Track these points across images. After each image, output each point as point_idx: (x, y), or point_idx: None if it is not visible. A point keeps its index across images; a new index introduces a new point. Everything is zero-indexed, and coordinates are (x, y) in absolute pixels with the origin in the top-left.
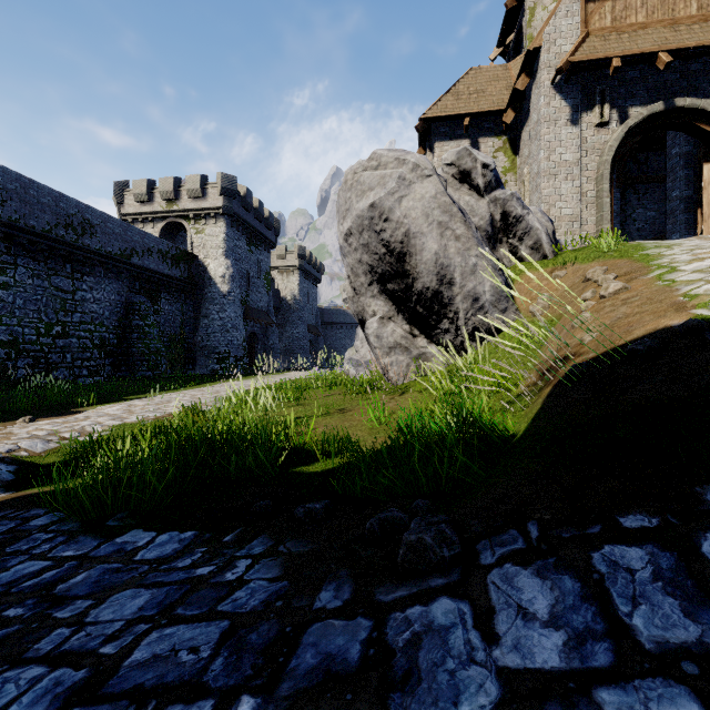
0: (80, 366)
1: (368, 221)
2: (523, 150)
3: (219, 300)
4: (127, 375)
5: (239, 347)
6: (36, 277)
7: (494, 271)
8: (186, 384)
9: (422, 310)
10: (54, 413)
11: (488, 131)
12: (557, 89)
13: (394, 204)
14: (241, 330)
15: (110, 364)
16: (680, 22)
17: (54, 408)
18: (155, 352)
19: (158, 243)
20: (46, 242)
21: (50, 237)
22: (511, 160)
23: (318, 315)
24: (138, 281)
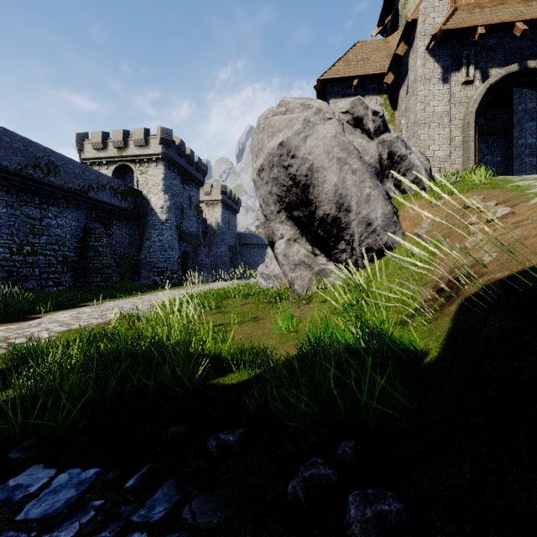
0: (46, 278)
1: (278, 158)
2: (400, 105)
3: (158, 226)
4: (84, 285)
5: (174, 263)
6: (9, 207)
7: (384, 200)
8: (131, 293)
9: (322, 233)
10: (15, 319)
11: (372, 90)
12: (431, 53)
13: (300, 143)
14: (176, 249)
15: (71, 276)
16: None
17: (17, 314)
18: (108, 267)
19: (110, 181)
20: (17, 179)
21: (21, 175)
22: (391, 114)
23: (237, 238)
24: (94, 211)
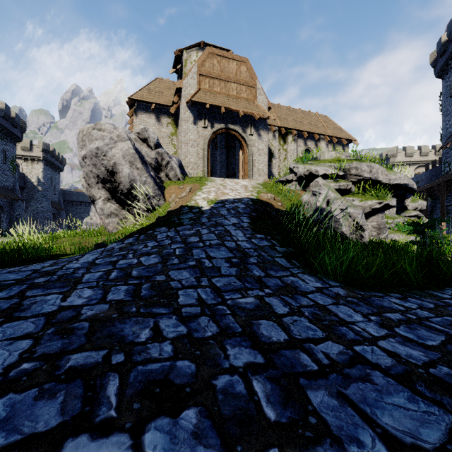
0: None
1: (95, 154)
2: (179, 127)
3: None
4: None
5: None
6: None
7: (154, 183)
8: None
9: (123, 197)
10: None
11: (164, 113)
12: (188, 108)
13: (108, 150)
14: None
15: None
16: (231, 96)
17: None
18: None
19: None
20: None
21: None
22: (175, 129)
23: (61, 195)
24: None
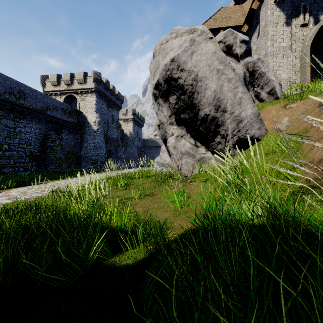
0: (18, 166)
1: (170, 72)
2: (252, 47)
3: (92, 133)
4: (44, 170)
5: (102, 157)
6: None
7: (252, 102)
8: (72, 175)
9: (203, 129)
10: None
11: None
12: (277, 5)
13: (187, 58)
14: (103, 148)
15: (35, 165)
16: None
17: None
18: (59, 159)
19: (61, 104)
20: None
21: (0, 99)
22: None
23: (142, 142)
24: (50, 123)
